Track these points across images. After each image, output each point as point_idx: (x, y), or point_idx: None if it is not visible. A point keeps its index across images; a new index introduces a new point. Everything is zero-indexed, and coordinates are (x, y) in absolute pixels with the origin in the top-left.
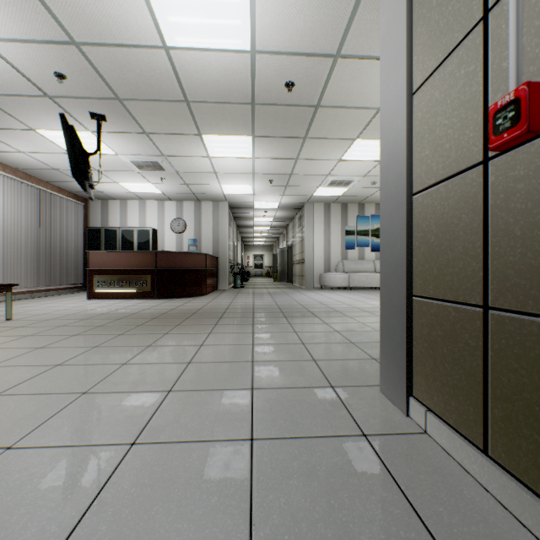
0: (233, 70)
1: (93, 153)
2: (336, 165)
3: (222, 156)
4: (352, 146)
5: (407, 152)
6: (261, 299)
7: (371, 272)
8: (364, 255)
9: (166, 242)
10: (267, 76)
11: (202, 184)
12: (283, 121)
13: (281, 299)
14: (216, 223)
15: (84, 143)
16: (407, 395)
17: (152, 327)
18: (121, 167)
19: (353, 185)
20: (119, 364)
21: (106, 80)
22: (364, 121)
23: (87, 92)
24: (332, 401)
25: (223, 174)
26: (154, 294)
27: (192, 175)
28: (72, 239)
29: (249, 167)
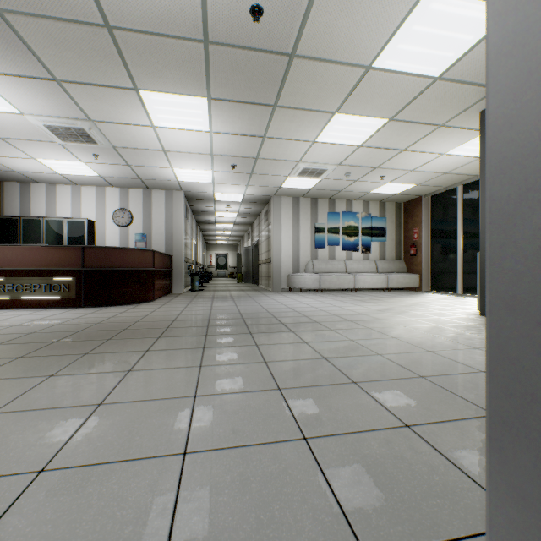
0: None
1: None
2: (309, 149)
3: (170, 126)
4: (330, 122)
5: None
6: (222, 305)
7: (343, 273)
8: (334, 254)
9: (107, 237)
10: None
11: (150, 166)
12: (248, 76)
13: (245, 304)
14: (169, 215)
15: None
16: None
17: (37, 361)
18: (34, 135)
19: (325, 175)
20: None
21: None
22: (347, 85)
23: None
24: None
25: (174, 153)
26: (81, 301)
27: (135, 152)
28: None
29: (206, 145)
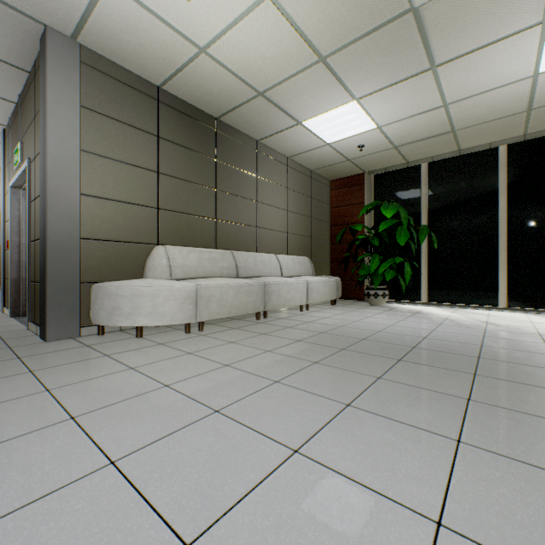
0: None
1: None
2: None
3: None
4: None
5: (4, 239)
6: None
7: None
8: None
9: None
10: None
11: None
12: None
13: None
14: None
15: None
16: (4, 307)
17: None
18: None
19: None
20: None
21: None
22: None
23: None
24: None
25: None
26: None
27: None
28: None
29: None
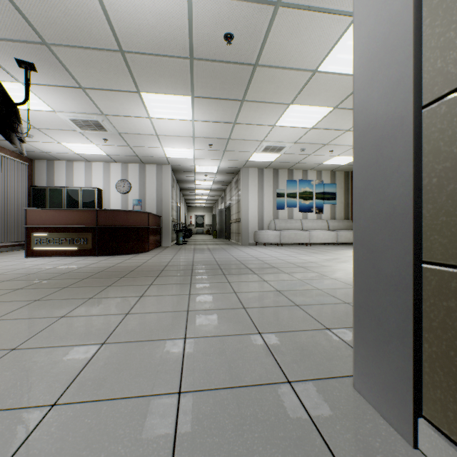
0: (168, 14)
1: (20, 102)
2: (270, 131)
3: (162, 117)
4: (286, 111)
5: (416, 40)
6: (201, 255)
7: (299, 230)
8: (292, 215)
9: (112, 202)
10: (205, 24)
11: (145, 146)
12: (222, 80)
13: (220, 255)
14: (159, 184)
15: (17, 97)
16: (414, 415)
17: (78, 290)
18: (61, 126)
19: (284, 151)
20: (5, 351)
21: (27, 17)
22: (299, 84)
23: (7, 32)
24: (294, 415)
25: (164, 136)
26: (95, 251)
27: (135, 136)
28: (15, 197)
29: (189, 130)
